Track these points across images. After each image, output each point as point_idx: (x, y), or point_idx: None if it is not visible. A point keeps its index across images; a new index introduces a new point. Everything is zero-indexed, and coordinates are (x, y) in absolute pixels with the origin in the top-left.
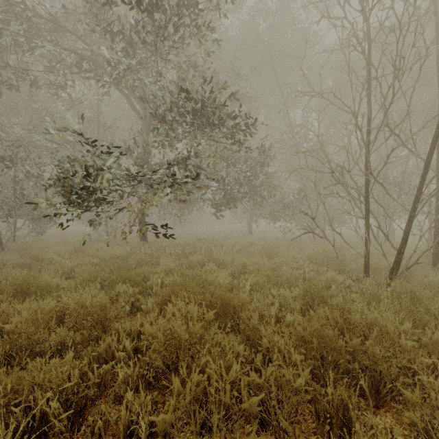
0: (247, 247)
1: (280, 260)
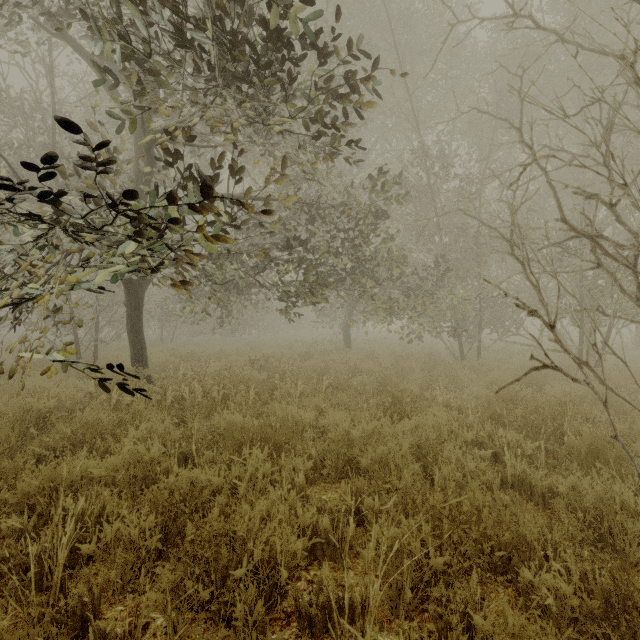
0: (345, 377)
1: (432, 424)
